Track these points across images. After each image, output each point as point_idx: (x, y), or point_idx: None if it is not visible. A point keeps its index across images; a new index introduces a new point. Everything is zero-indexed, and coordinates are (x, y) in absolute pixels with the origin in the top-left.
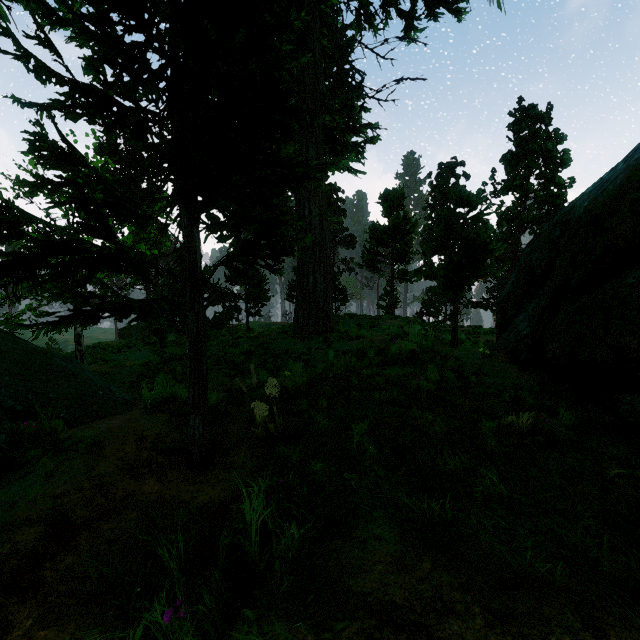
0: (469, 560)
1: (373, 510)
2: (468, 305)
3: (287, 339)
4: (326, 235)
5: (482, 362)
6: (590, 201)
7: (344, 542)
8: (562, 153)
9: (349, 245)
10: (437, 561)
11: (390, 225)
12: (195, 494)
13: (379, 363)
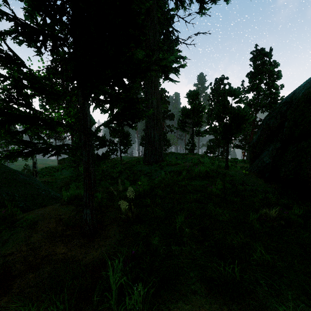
0: (253, 309)
1: (189, 271)
2: (234, 147)
3: (140, 165)
4: (160, 112)
5: (244, 178)
6: (306, 89)
7: (172, 294)
8: (277, 72)
9: (171, 118)
10: (233, 310)
11: (192, 108)
12: (85, 255)
13: (188, 178)
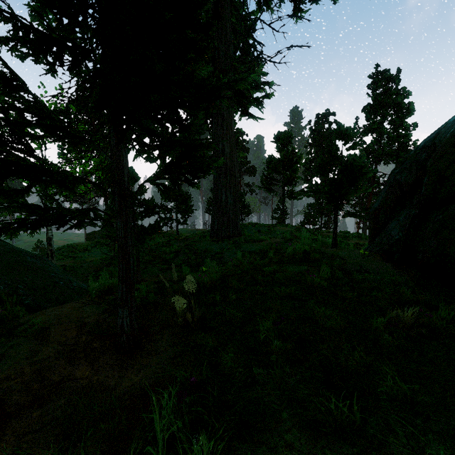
0: None
1: (281, 409)
2: (346, 215)
3: (206, 241)
4: (235, 163)
5: (362, 261)
6: None
7: (254, 448)
8: (408, 105)
9: (251, 173)
10: None
11: (282, 157)
12: (120, 380)
13: (277, 261)
